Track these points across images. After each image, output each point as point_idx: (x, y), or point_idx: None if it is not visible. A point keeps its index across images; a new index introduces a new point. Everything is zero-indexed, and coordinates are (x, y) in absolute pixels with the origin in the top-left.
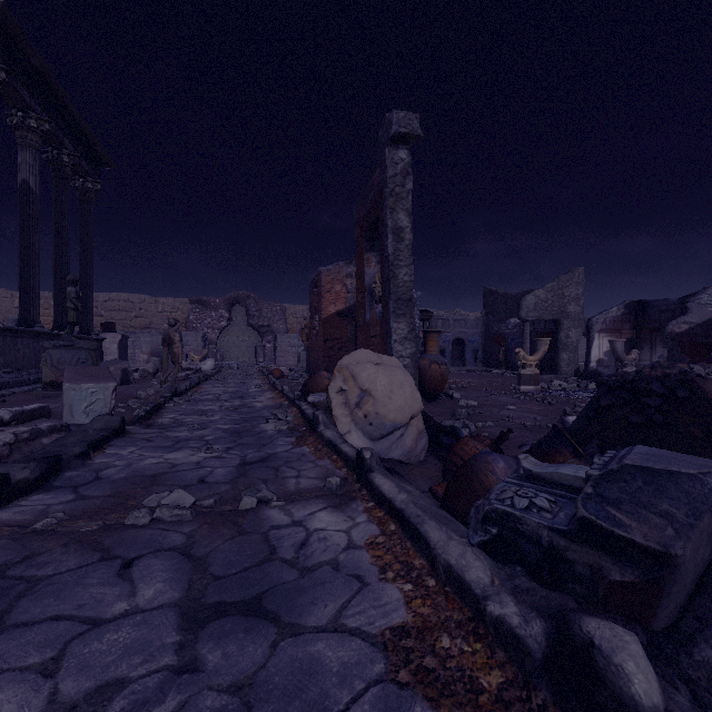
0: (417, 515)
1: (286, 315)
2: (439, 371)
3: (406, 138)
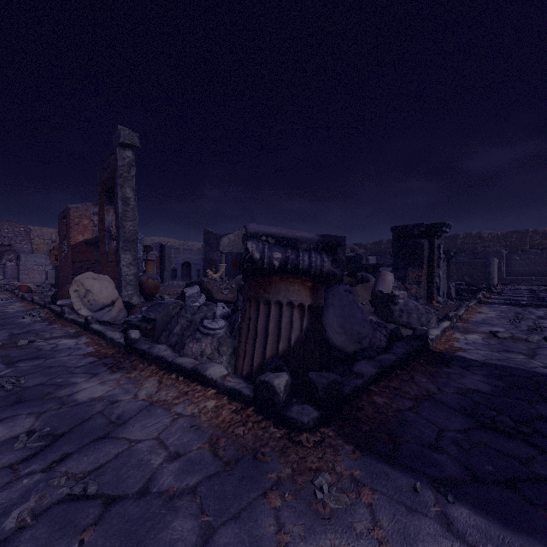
0: (105, 331)
1: (31, 236)
2: (154, 283)
3: (130, 146)
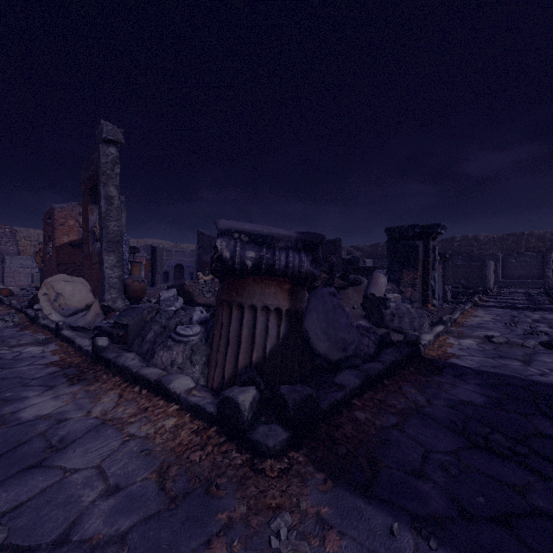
0: (75, 337)
1: (17, 237)
2: (140, 286)
3: (114, 142)
